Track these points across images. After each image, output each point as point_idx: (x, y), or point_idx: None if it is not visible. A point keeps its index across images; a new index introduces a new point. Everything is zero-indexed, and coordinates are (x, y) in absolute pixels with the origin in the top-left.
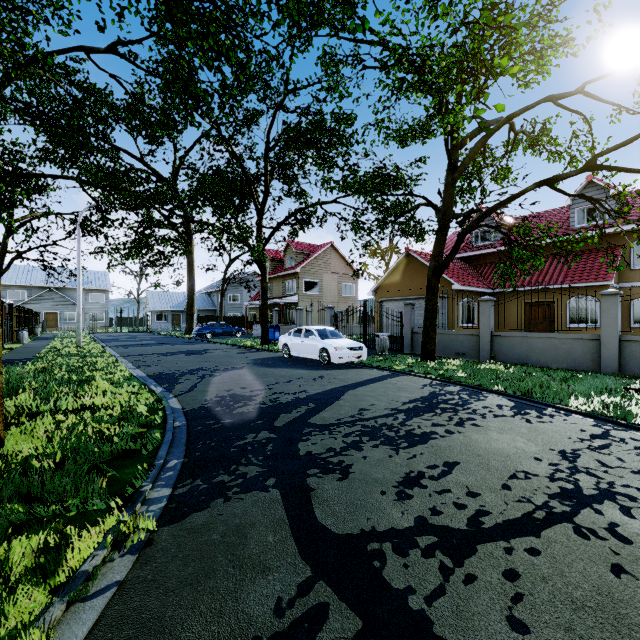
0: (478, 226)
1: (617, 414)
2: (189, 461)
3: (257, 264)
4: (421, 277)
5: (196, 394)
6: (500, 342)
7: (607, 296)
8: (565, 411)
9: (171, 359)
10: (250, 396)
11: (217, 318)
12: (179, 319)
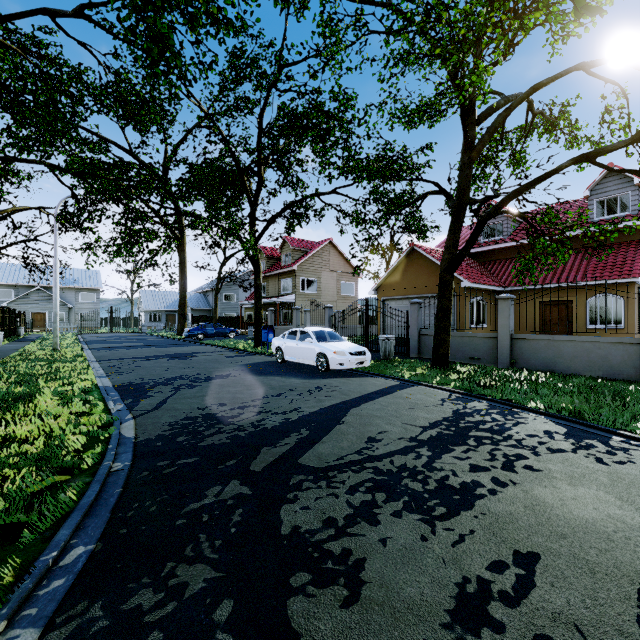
0: (499, 212)
1: None
2: (102, 549)
3: (250, 260)
4: (427, 274)
5: (161, 414)
6: (521, 346)
7: None
8: (637, 441)
9: (150, 364)
10: (228, 417)
11: (211, 318)
12: (173, 319)
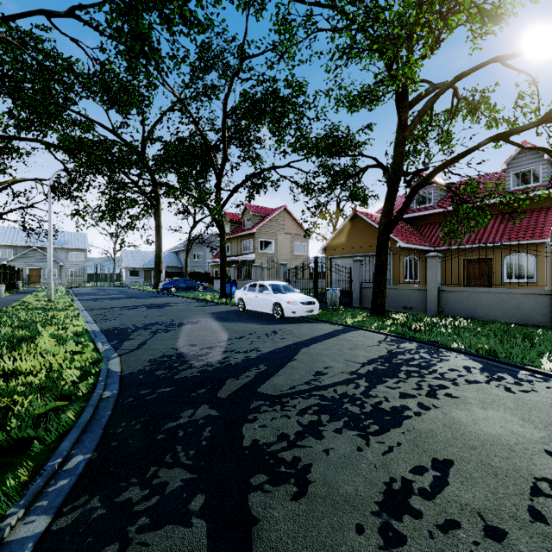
0: (428, 183)
1: None
2: (98, 457)
3: (216, 224)
4: (367, 236)
5: (142, 353)
6: (447, 297)
7: None
8: (541, 375)
9: (131, 313)
10: (198, 355)
11: (183, 274)
12: (150, 275)
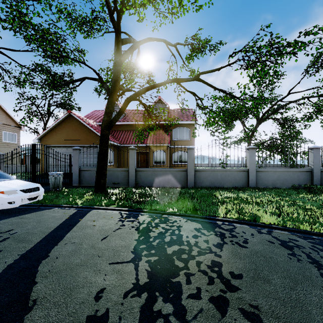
0: (135, 99)
1: (251, 218)
2: None
3: None
4: (80, 132)
5: None
6: (140, 174)
7: (190, 149)
8: (226, 222)
9: None
10: None
11: None
12: None
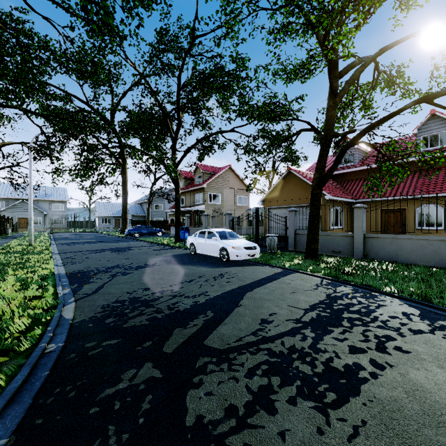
0: (356, 143)
1: None
2: (13, 445)
3: (172, 180)
4: (299, 190)
5: (97, 297)
6: (372, 242)
7: None
8: None
9: (97, 256)
10: (149, 300)
11: (145, 222)
12: (119, 222)
